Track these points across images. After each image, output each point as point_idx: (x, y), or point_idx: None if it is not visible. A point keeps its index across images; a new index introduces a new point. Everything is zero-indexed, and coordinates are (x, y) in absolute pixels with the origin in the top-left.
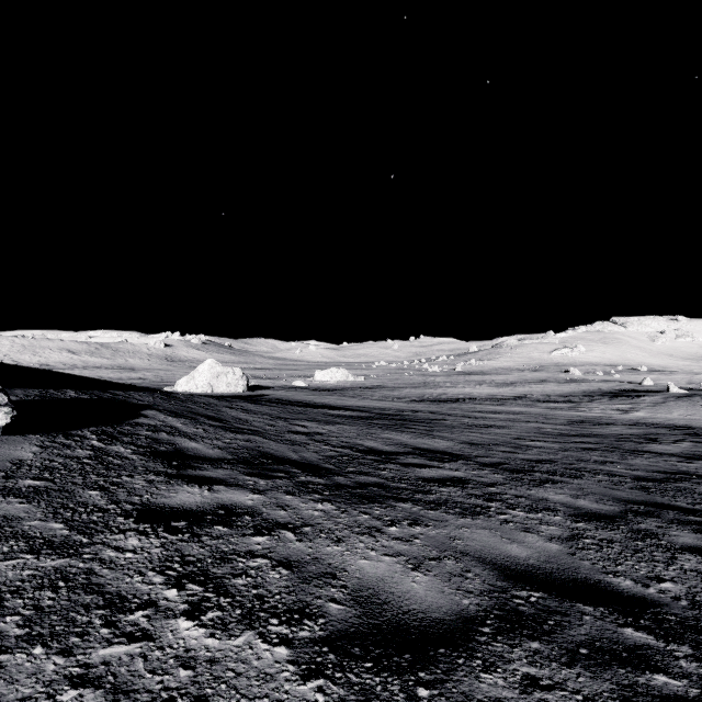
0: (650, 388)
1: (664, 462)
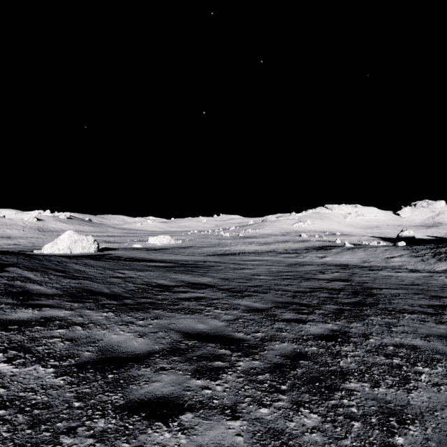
0: (338, 244)
1: (317, 283)
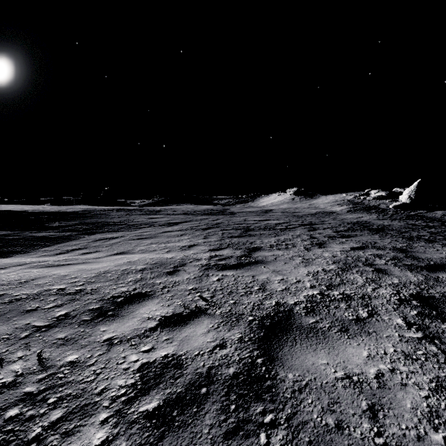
0: None
1: None
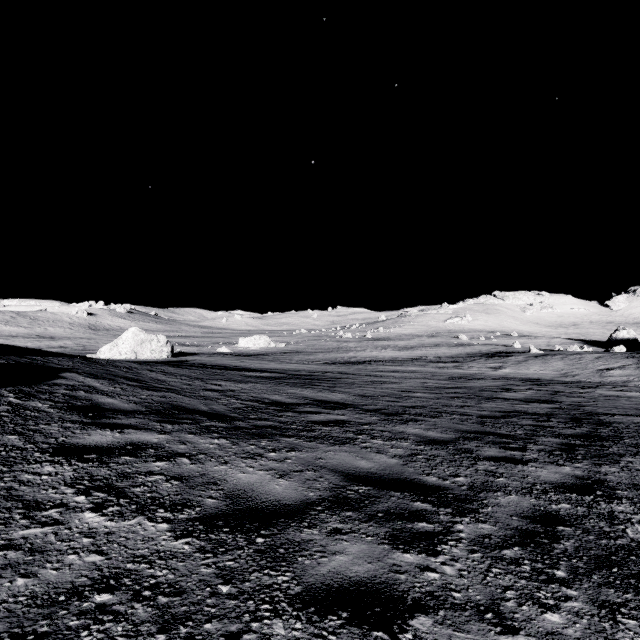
0: (518, 350)
1: (507, 405)
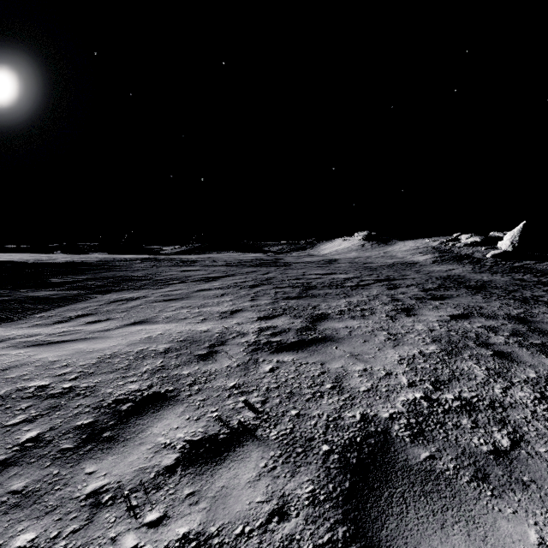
0: None
1: None
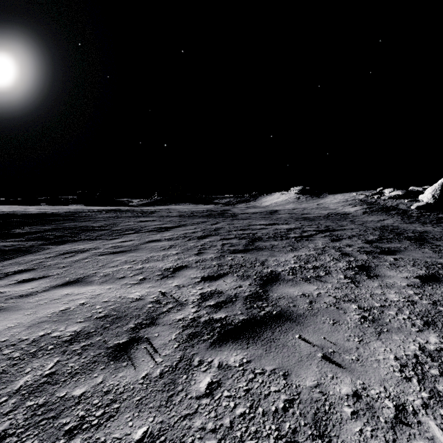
0: None
1: None
